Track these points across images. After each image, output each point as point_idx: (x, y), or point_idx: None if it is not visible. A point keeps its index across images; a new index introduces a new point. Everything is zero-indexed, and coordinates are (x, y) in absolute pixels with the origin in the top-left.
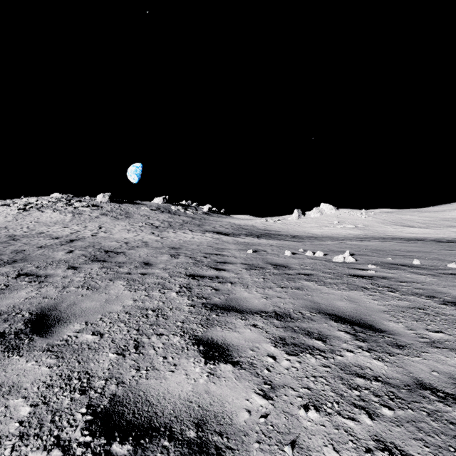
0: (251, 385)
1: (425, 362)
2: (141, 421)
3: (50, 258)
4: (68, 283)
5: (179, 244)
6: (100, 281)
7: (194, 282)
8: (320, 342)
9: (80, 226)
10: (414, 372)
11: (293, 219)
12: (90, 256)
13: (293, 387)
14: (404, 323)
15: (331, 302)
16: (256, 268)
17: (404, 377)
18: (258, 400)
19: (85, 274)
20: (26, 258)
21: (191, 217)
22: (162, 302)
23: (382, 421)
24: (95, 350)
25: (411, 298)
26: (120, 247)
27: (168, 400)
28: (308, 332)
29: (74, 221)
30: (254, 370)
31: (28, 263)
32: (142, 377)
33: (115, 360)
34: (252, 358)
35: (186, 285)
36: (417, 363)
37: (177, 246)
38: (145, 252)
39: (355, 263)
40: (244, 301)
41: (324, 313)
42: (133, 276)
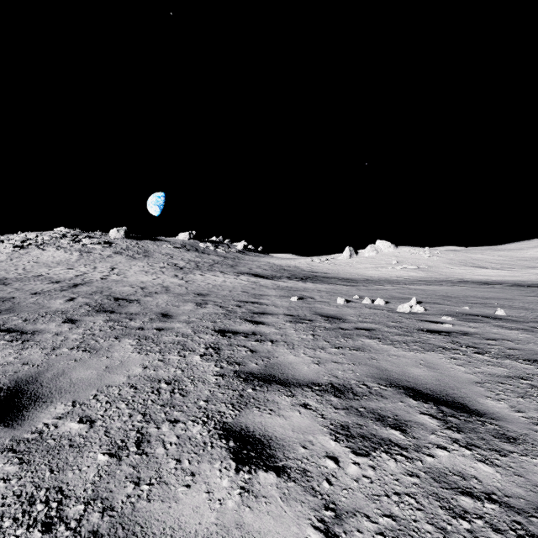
0: (305, 512)
1: None
2: None
3: (44, 309)
4: (60, 343)
5: (208, 290)
6: (103, 339)
7: (224, 340)
8: (399, 432)
9: (88, 268)
10: None
11: (343, 258)
12: (95, 306)
13: (369, 515)
14: (507, 401)
15: (404, 369)
16: (303, 320)
17: (530, 495)
18: None
19: (85, 330)
20: (14, 309)
21: (222, 256)
22: (181, 370)
23: None
24: (78, 449)
25: (506, 362)
26: (135, 293)
27: None
28: (380, 416)
29: (81, 261)
30: (309, 483)
31: (15, 314)
32: (142, 497)
33: (106, 466)
34: (304, 461)
35: (213, 345)
36: None
37: (204, 291)
38: (165, 300)
39: (425, 314)
40: (290, 368)
41: (397, 385)
42: (146, 332)
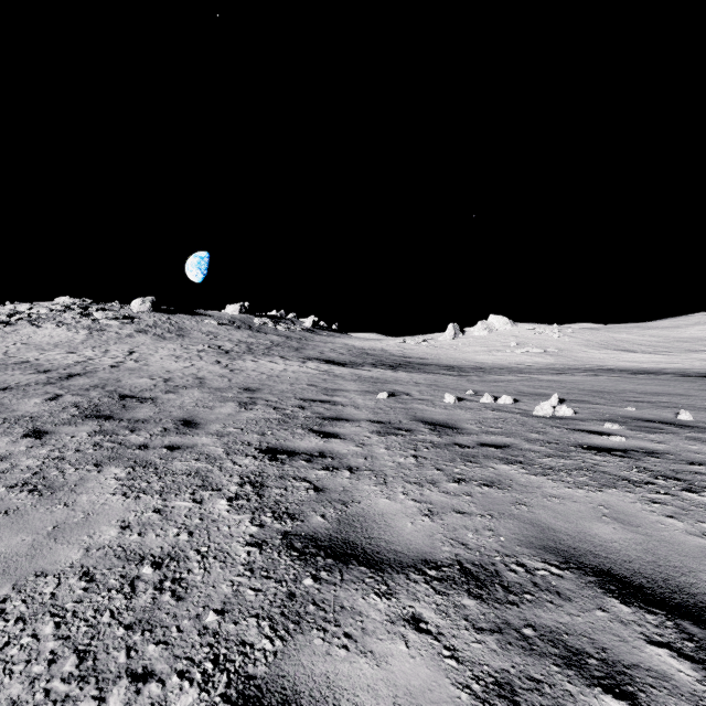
0: None
1: None
2: None
3: (6, 413)
4: None
5: (260, 382)
6: (74, 467)
7: (272, 468)
8: (624, 705)
9: (97, 351)
10: None
11: (446, 339)
12: (86, 407)
13: None
14: None
15: (580, 526)
16: (398, 431)
17: None
18: None
19: (52, 450)
20: None
21: (284, 336)
22: (188, 532)
23: None
24: None
25: None
26: (152, 388)
27: None
28: (570, 651)
29: (89, 342)
30: None
31: None
32: None
33: None
34: None
35: (254, 477)
36: None
37: (254, 385)
38: (194, 398)
39: (577, 420)
40: (381, 526)
41: (579, 565)
42: (150, 453)
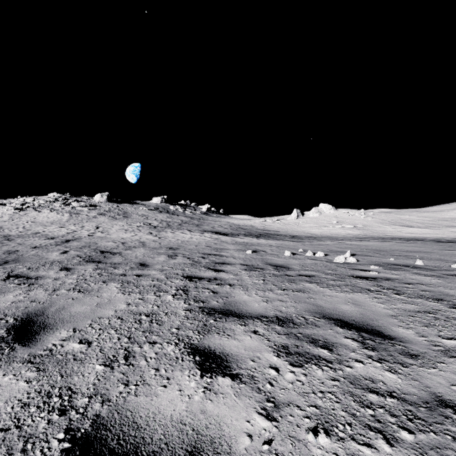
0: (252, 403)
1: (442, 374)
2: (126, 449)
3: (44, 259)
4: (59, 286)
5: (177, 244)
6: (93, 283)
7: (191, 284)
8: (327, 351)
9: (77, 226)
10: (431, 387)
11: (292, 219)
12: (84, 257)
13: (300, 406)
14: (414, 329)
15: (335, 306)
16: (256, 269)
17: (421, 393)
18: (260, 422)
19: (78, 276)
20: (19, 259)
21: (189, 217)
22: (157, 306)
23: (402, 448)
24: (80, 362)
25: (418, 301)
26: (117, 247)
27: (159, 421)
28: (313, 339)
29: (71, 221)
30: (255, 385)
31: (20, 264)
32: (131, 393)
33: (102, 373)
34: (253, 370)
35: (183, 287)
36: (434, 375)
37: (174, 246)
38: (142, 253)
39: (357, 264)
40: (244, 305)
41: (328, 317)
42: (128, 277)
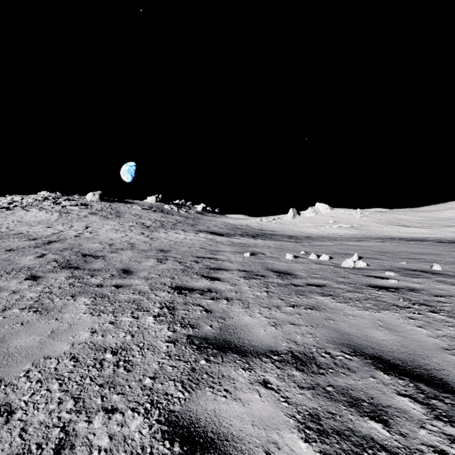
0: None
1: None
2: None
3: (13, 265)
4: (13, 303)
5: (169, 246)
6: (59, 297)
7: (179, 298)
8: (381, 426)
9: (65, 226)
10: None
11: (288, 218)
12: (62, 262)
13: None
14: None
15: (364, 332)
16: (256, 276)
17: None
18: None
19: (44, 287)
20: None
21: (184, 217)
22: (131, 335)
23: None
24: None
25: None
26: (102, 250)
27: None
28: (353, 399)
29: (60, 220)
30: None
31: None
32: None
33: None
34: None
35: (169, 303)
36: None
37: (166, 248)
38: (129, 256)
39: (369, 269)
40: (246, 332)
41: (362, 353)
42: (104, 289)
